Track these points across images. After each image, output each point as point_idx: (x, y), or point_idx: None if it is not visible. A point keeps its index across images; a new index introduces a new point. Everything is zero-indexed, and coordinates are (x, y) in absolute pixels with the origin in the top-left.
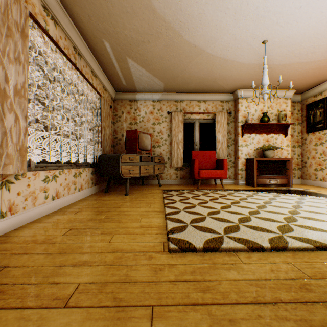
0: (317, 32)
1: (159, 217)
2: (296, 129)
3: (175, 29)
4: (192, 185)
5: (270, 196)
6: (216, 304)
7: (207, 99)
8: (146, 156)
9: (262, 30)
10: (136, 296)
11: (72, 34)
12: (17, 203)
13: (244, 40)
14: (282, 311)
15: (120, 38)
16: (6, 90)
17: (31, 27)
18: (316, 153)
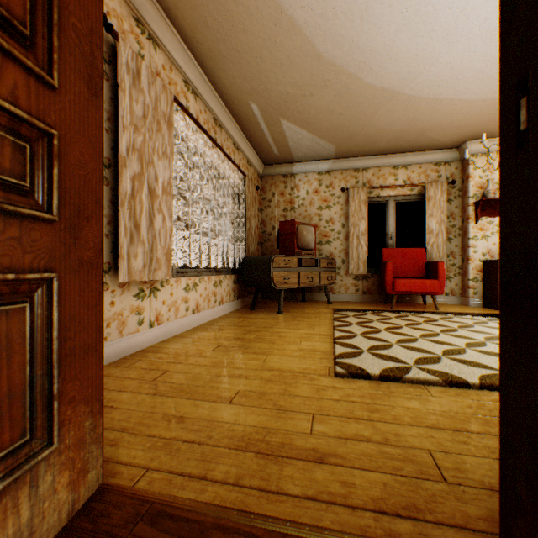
0: None
1: (325, 341)
2: None
3: (350, 72)
4: (382, 304)
5: None
6: (383, 422)
7: (409, 162)
8: (308, 257)
9: None
10: (296, 405)
11: (212, 103)
12: (162, 313)
13: (468, 67)
14: (462, 437)
15: (272, 97)
16: (156, 189)
17: (174, 111)
18: None
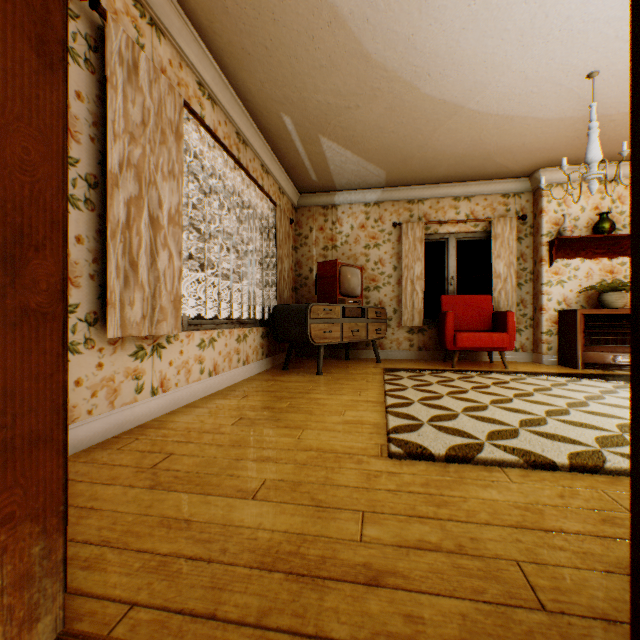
0: None
1: (375, 410)
2: None
3: (405, 79)
4: (441, 362)
5: (606, 387)
6: (455, 520)
7: (472, 193)
8: (353, 306)
9: (584, 55)
10: (340, 499)
11: (234, 113)
12: (169, 376)
13: (545, 77)
14: (557, 540)
15: (309, 107)
16: (159, 218)
17: (185, 119)
18: None
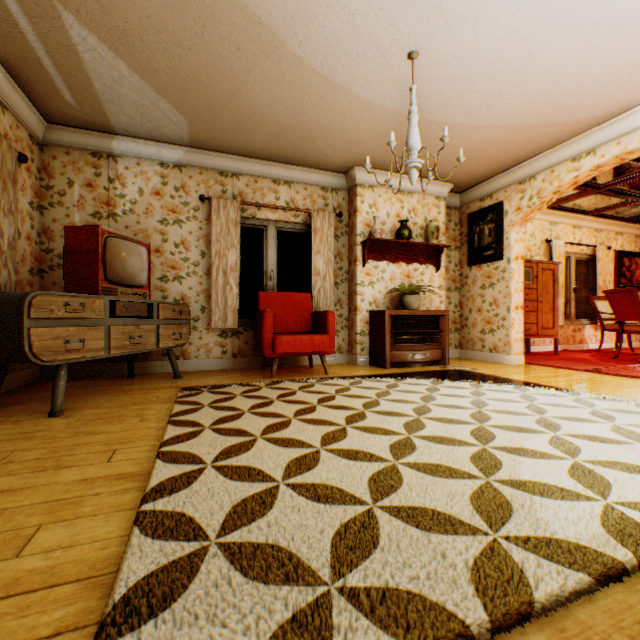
0: (504, 59)
1: (119, 508)
2: (452, 258)
3: None
4: (260, 371)
5: (420, 390)
6: None
7: (293, 179)
8: (134, 300)
9: (411, 20)
10: None
11: None
12: None
13: (373, 37)
14: None
15: None
16: None
17: None
18: (484, 301)
